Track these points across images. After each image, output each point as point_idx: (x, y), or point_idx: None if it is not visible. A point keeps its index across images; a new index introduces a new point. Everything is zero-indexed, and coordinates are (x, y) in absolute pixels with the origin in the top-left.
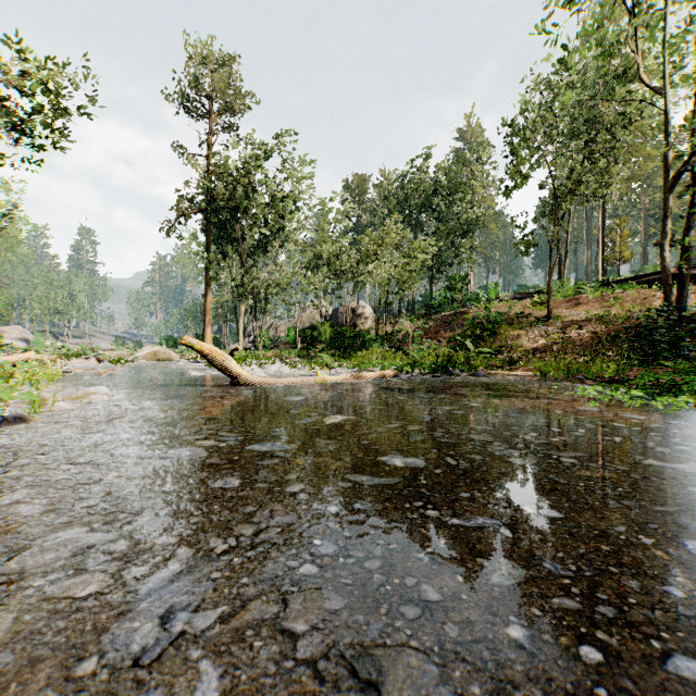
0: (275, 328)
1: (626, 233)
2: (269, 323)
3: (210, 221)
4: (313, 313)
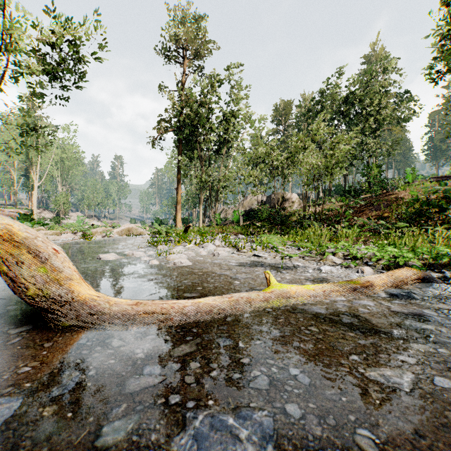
0: (225, 212)
1: None
2: (221, 208)
3: (180, 136)
4: (252, 200)
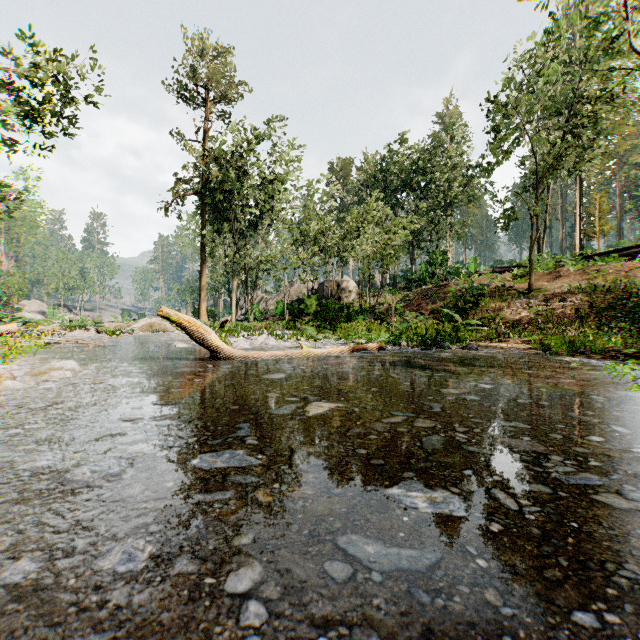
0: (265, 302)
1: (605, 207)
2: (259, 297)
3: (205, 202)
4: (300, 287)
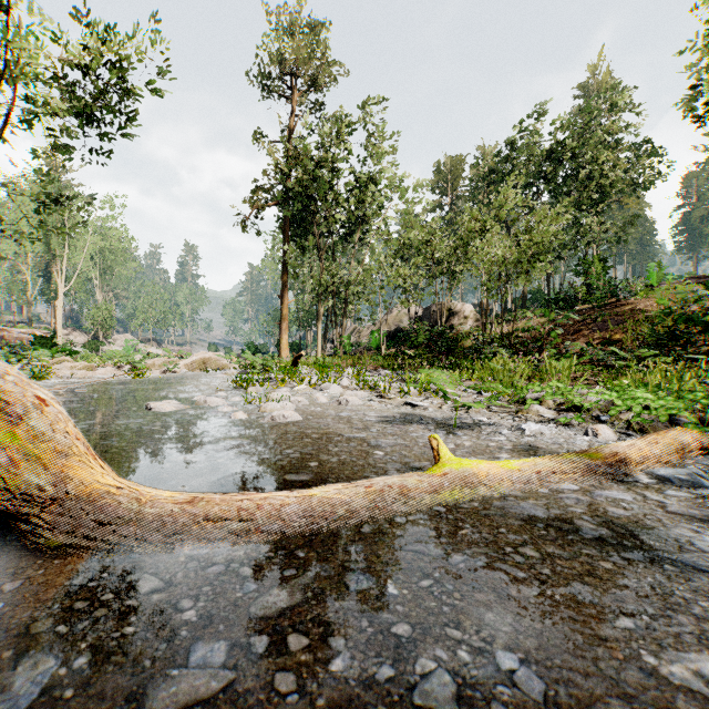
0: (358, 333)
1: None
2: (351, 328)
3: (286, 214)
4: (400, 315)
